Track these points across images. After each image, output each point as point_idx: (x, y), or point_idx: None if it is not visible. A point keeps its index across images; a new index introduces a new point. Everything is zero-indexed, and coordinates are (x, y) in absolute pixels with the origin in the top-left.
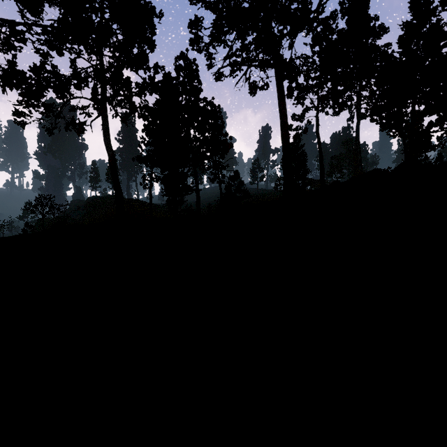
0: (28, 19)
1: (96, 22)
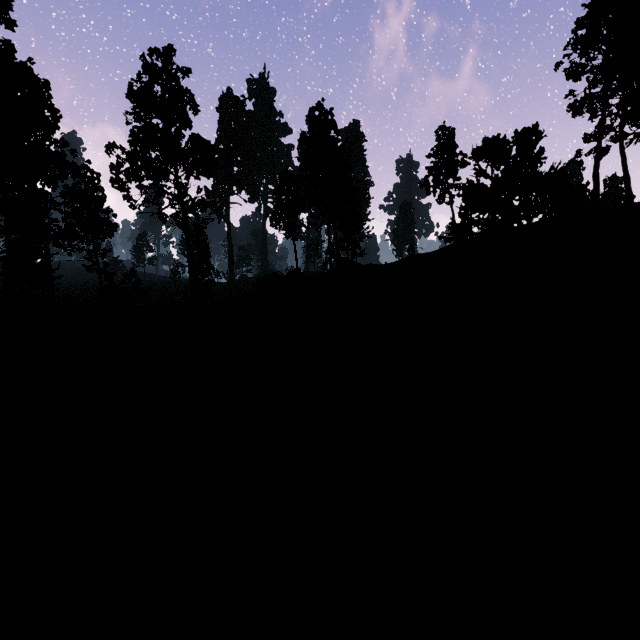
0: None
1: None
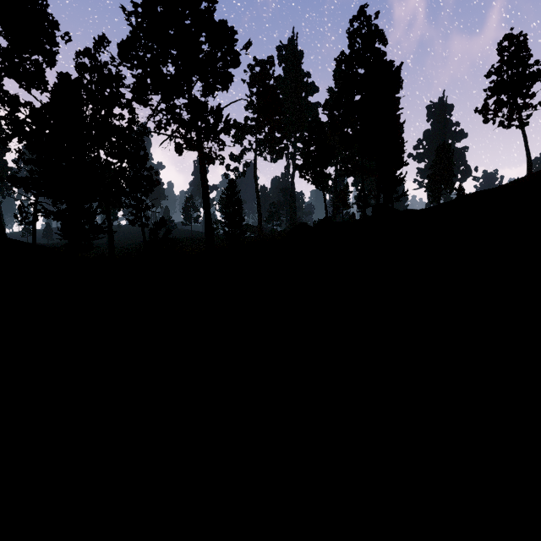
0: None
1: None
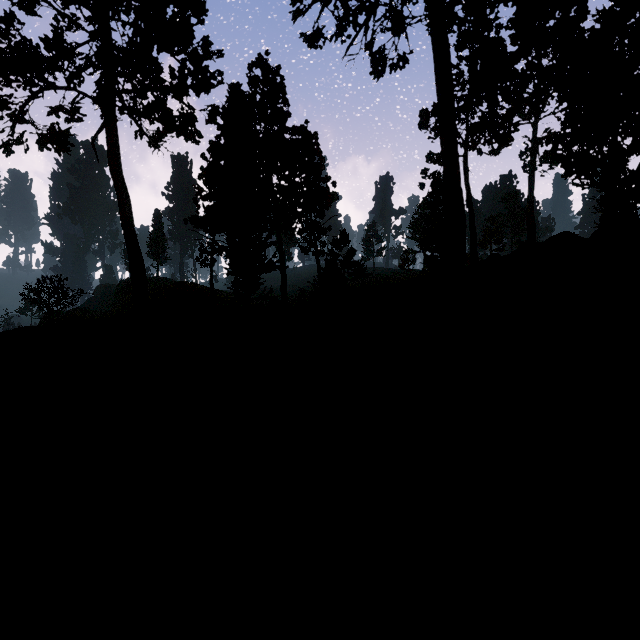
0: None
1: None
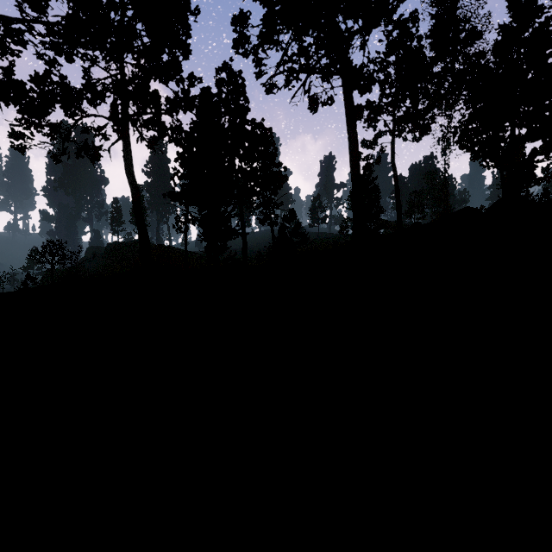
0: (28, 16)
1: (115, 21)
